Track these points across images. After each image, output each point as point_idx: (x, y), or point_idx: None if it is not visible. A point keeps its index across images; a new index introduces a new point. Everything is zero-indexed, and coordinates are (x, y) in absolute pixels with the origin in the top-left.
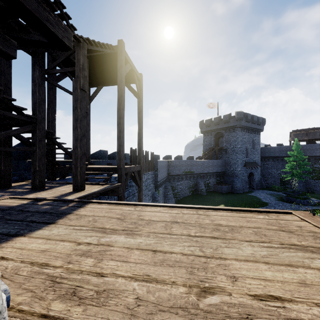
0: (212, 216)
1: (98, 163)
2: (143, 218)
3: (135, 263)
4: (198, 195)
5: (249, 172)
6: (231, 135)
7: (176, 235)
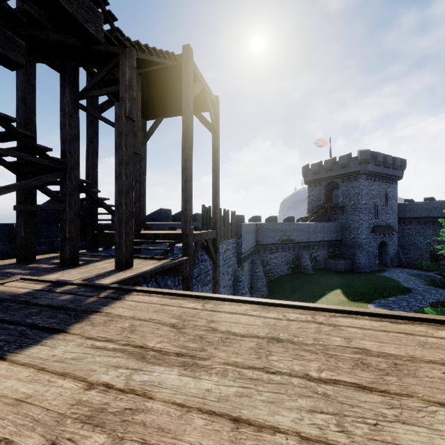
0: (345, 329)
1: (157, 227)
2: (217, 327)
3: None
4: (301, 274)
5: (380, 240)
6: (351, 185)
7: (280, 375)
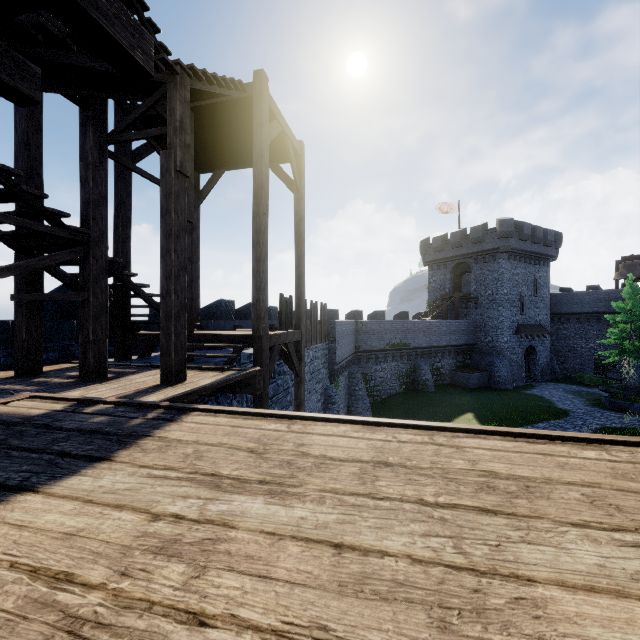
0: (470, 451)
1: (215, 327)
2: (308, 452)
3: (290, 583)
4: (419, 393)
5: (527, 345)
6: (488, 268)
7: (390, 501)
